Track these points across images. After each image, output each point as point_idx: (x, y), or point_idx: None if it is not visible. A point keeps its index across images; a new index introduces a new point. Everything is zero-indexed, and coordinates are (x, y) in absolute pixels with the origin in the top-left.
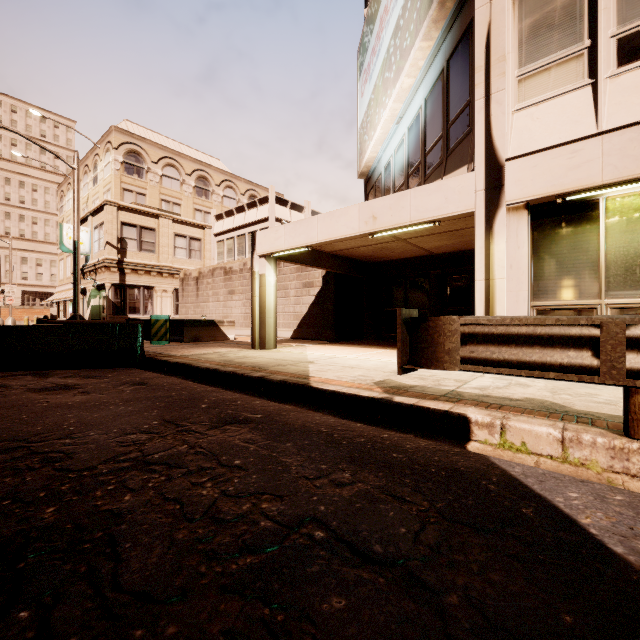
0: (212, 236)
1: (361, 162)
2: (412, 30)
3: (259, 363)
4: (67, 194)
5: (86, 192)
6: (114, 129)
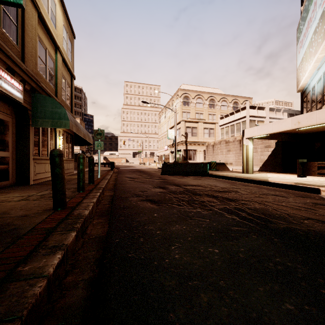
0: (218, 126)
1: (298, 85)
2: (321, 36)
3: (248, 177)
4: (162, 116)
5: (169, 115)
6: (179, 90)
